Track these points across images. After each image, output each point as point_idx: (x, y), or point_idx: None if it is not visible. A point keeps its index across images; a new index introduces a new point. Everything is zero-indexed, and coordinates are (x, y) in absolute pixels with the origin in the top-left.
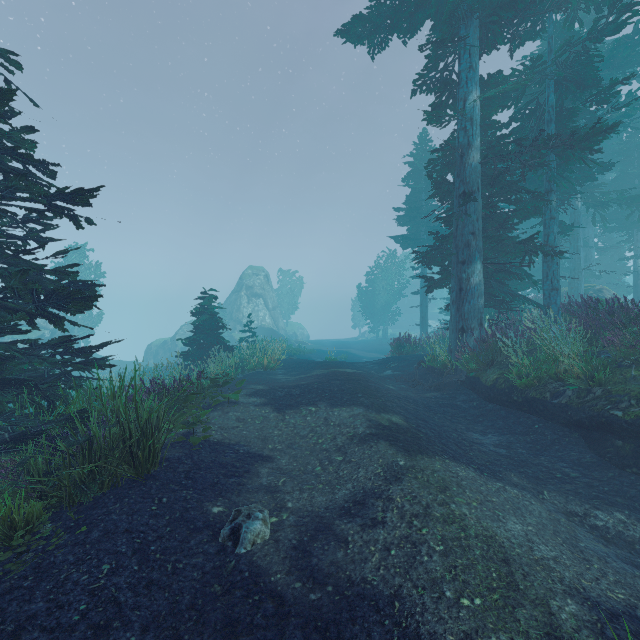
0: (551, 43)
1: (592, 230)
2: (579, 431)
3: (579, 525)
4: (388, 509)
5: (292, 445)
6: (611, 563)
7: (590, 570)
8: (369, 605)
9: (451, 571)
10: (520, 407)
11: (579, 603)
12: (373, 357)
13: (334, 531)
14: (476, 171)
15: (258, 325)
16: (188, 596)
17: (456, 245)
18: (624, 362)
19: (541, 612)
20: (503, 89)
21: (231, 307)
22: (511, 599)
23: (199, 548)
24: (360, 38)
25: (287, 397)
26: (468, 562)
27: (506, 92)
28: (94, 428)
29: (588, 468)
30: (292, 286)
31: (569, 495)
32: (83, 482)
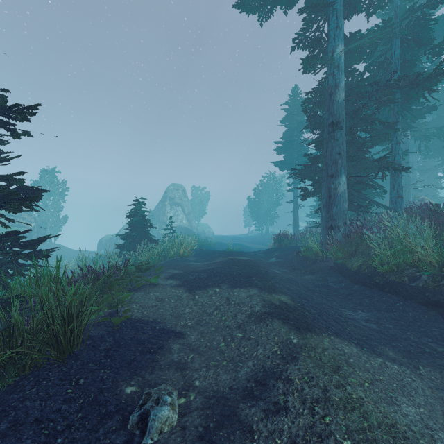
0: (397, 11)
1: (415, 157)
2: (436, 309)
3: None
4: (288, 392)
5: (200, 322)
6: None
7: None
8: None
9: None
10: (382, 288)
11: None
12: (259, 248)
13: (239, 416)
14: (341, 106)
15: (178, 225)
16: None
17: (326, 163)
18: None
19: None
20: (363, 43)
21: (158, 212)
22: None
23: (106, 438)
24: (252, 8)
25: (197, 279)
26: None
27: (362, 48)
28: (16, 315)
29: None
30: (202, 198)
31: (442, 370)
32: (3, 367)
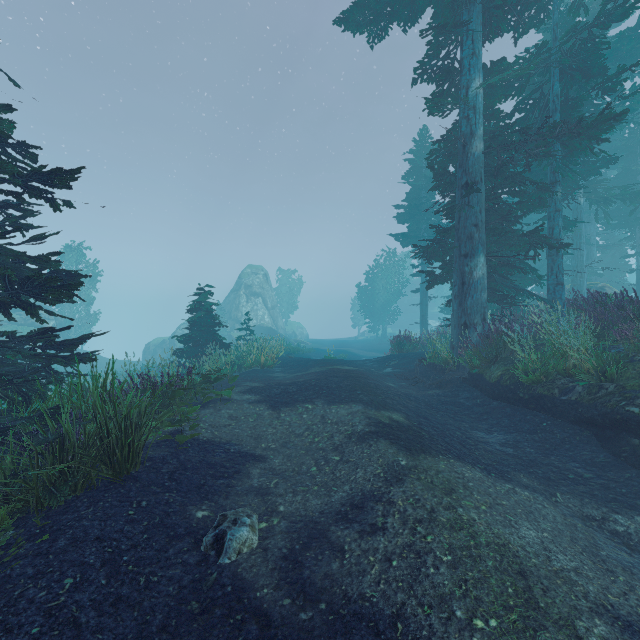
0: (556, 30)
1: (594, 228)
2: (590, 429)
3: (598, 531)
4: (389, 514)
5: (286, 444)
6: (638, 574)
7: (616, 583)
8: (367, 627)
9: (461, 586)
10: (526, 404)
11: (609, 624)
12: (373, 356)
13: (329, 538)
14: (479, 161)
15: (257, 324)
16: (160, 615)
17: (458, 238)
18: (636, 357)
19: (567, 635)
20: (507, 76)
21: (230, 306)
22: (531, 620)
23: (178, 558)
24: (359, 26)
25: (283, 394)
26: (480, 575)
27: (509, 81)
28: (66, 425)
29: (602, 468)
30: (291, 285)
31: (584, 497)
32: (53, 484)
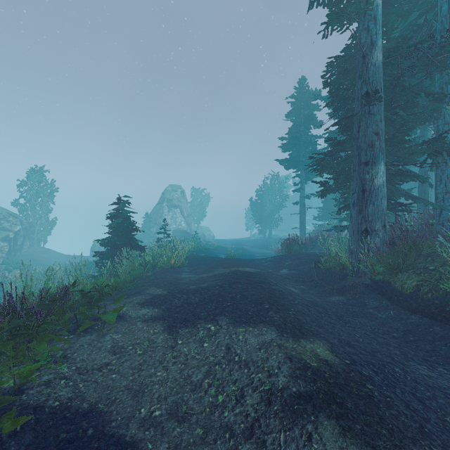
0: None
1: None
2: None
3: None
4: None
5: (177, 407)
6: None
7: None
8: None
9: None
10: None
11: None
12: (262, 252)
13: None
14: (379, 71)
15: (176, 228)
16: None
17: (358, 147)
18: None
19: None
20: None
21: (156, 215)
22: None
23: None
24: None
25: (184, 306)
26: None
27: (400, 3)
28: None
29: None
30: (201, 199)
31: None
32: None
